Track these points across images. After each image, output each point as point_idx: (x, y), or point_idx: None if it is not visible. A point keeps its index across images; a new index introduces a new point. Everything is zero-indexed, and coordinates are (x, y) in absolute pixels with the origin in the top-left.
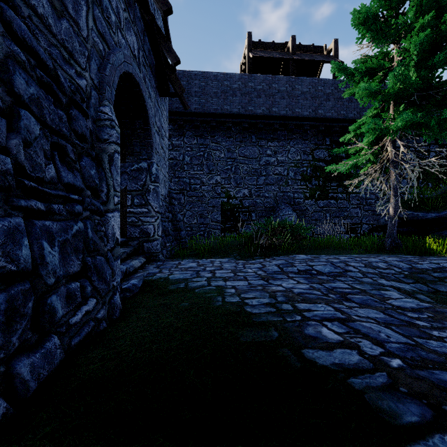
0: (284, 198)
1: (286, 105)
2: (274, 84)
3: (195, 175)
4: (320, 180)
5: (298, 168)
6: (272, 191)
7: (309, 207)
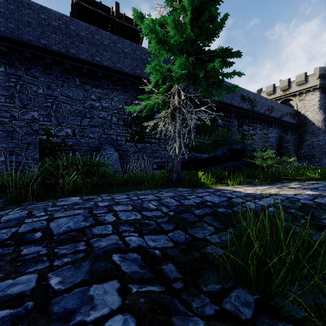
0: (108, 140)
1: (109, 58)
2: (97, 36)
3: (2, 107)
4: (139, 127)
5: (121, 115)
6: (97, 132)
7: (130, 148)
